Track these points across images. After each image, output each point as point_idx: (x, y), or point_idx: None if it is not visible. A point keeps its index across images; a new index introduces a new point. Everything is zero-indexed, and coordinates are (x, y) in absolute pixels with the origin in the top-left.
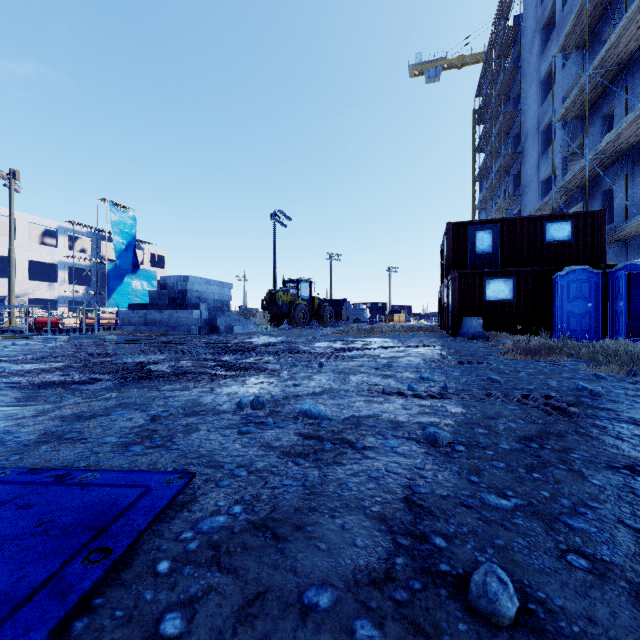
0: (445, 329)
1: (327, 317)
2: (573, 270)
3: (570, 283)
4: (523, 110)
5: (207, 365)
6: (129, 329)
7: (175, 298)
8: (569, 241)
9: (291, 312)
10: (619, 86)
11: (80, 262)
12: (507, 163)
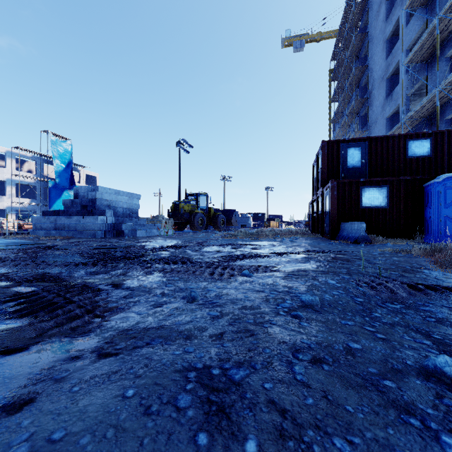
0: (319, 233)
1: (220, 223)
2: (450, 177)
3: (447, 189)
4: (370, 65)
5: (3, 296)
6: (41, 233)
7: (86, 206)
8: (428, 156)
9: (191, 219)
10: None
11: (25, 180)
12: (357, 106)
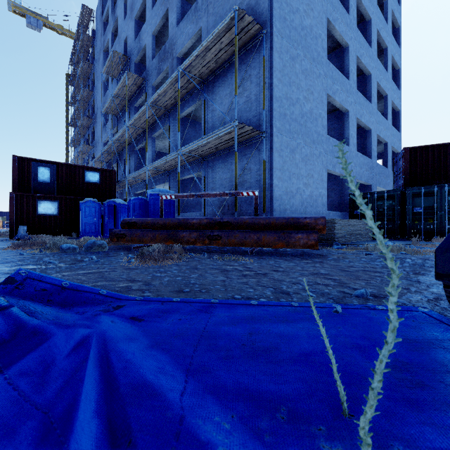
0: None
1: None
2: (88, 200)
3: (86, 207)
4: (96, 93)
5: None
6: None
7: None
8: (98, 183)
9: None
10: (128, 109)
11: None
12: (87, 122)
